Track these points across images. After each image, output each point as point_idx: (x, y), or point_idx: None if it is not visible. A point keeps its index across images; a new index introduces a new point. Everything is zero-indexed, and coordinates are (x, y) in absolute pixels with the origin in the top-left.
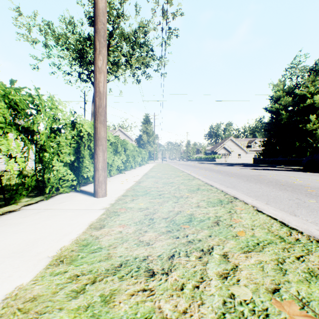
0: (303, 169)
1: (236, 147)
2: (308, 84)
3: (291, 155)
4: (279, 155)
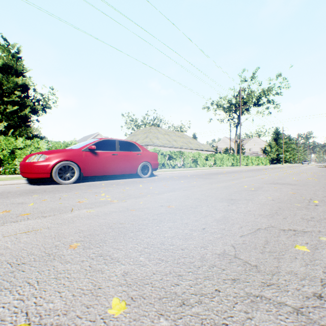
0: None
1: None
2: None
3: None
4: None
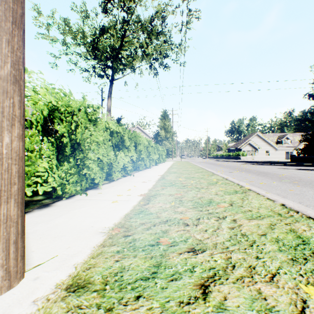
0: None
1: (263, 143)
2: None
3: None
4: None
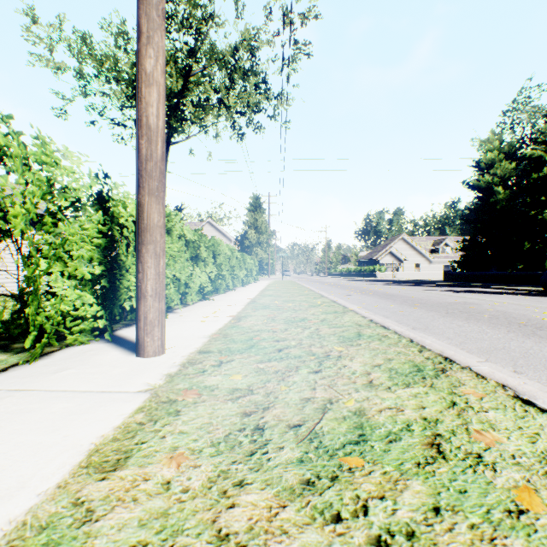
0: (541, 291)
1: (411, 252)
2: (546, 138)
3: (513, 265)
4: (492, 266)
